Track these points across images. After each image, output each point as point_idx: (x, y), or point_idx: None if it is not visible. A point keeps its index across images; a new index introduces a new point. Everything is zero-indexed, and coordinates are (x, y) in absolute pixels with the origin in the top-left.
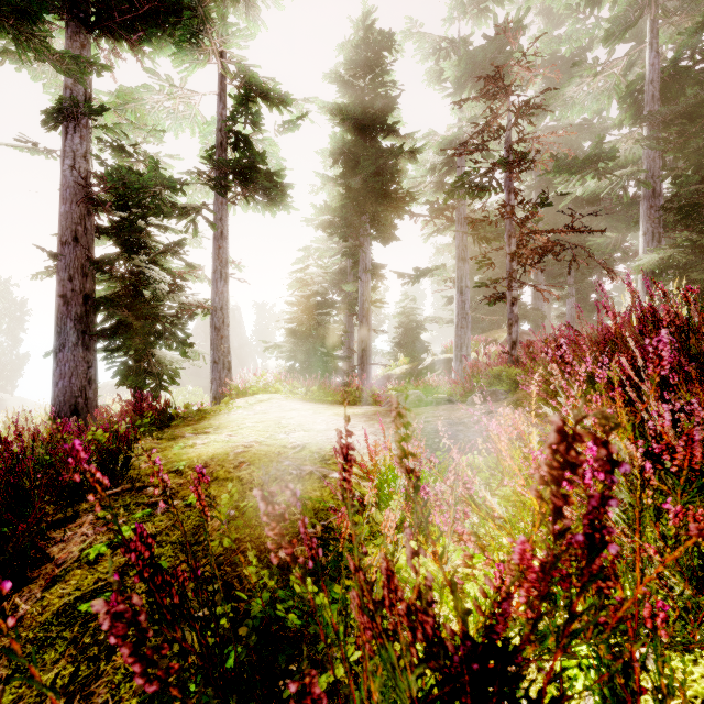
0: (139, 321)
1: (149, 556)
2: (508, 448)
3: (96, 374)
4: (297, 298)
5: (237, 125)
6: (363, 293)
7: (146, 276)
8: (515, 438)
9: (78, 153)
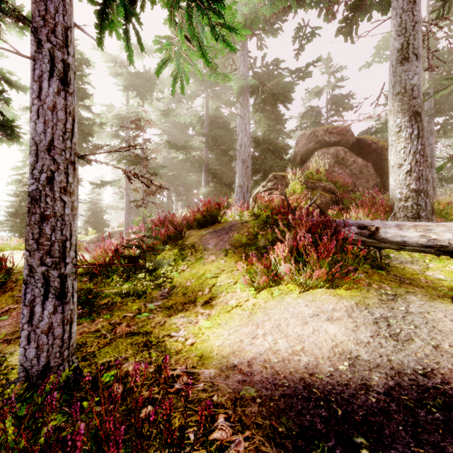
0: None
1: None
2: None
3: None
4: (18, 193)
5: None
6: None
7: None
8: None
9: None
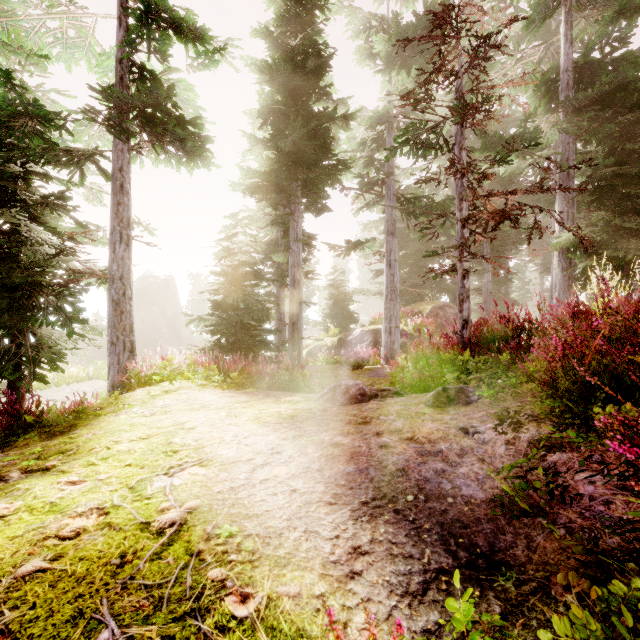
0: None
1: None
2: None
3: None
4: (223, 268)
5: (145, 63)
6: (294, 263)
7: (23, 236)
8: (545, 501)
9: None
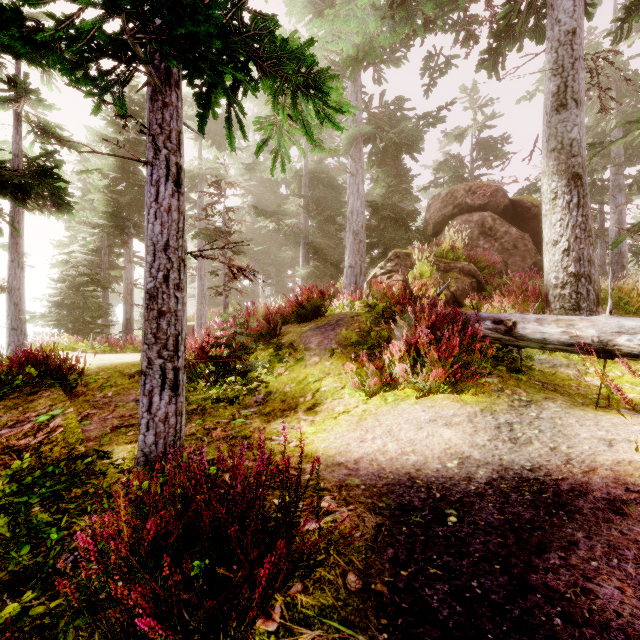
0: None
1: None
2: None
3: None
4: (64, 277)
5: (25, 148)
6: (128, 277)
7: None
8: None
9: None
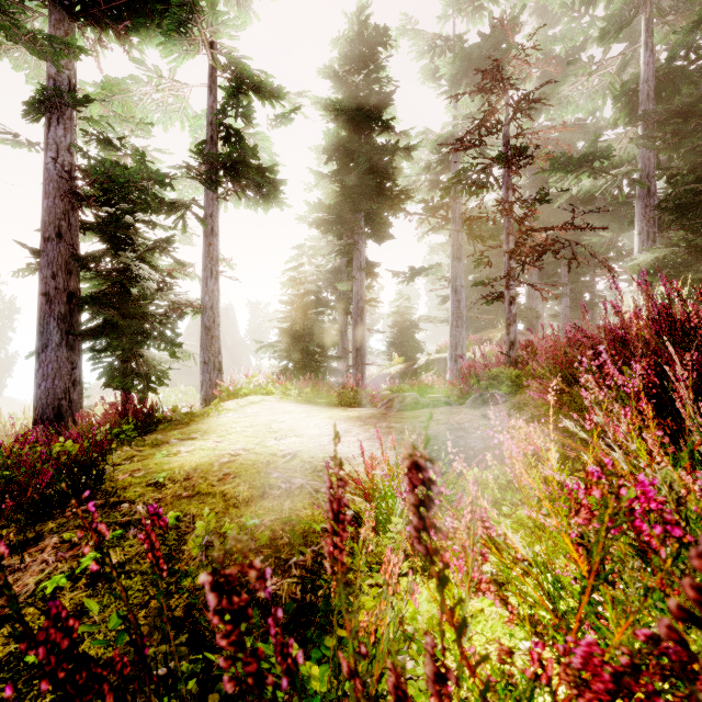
0: (125, 321)
1: (68, 644)
2: (523, 465)
3: (81, 375)
4: (290, 297)
5: (228, 119)
6: (358, 292)
7: (134, 274)
8: None
9: (62, 146)
